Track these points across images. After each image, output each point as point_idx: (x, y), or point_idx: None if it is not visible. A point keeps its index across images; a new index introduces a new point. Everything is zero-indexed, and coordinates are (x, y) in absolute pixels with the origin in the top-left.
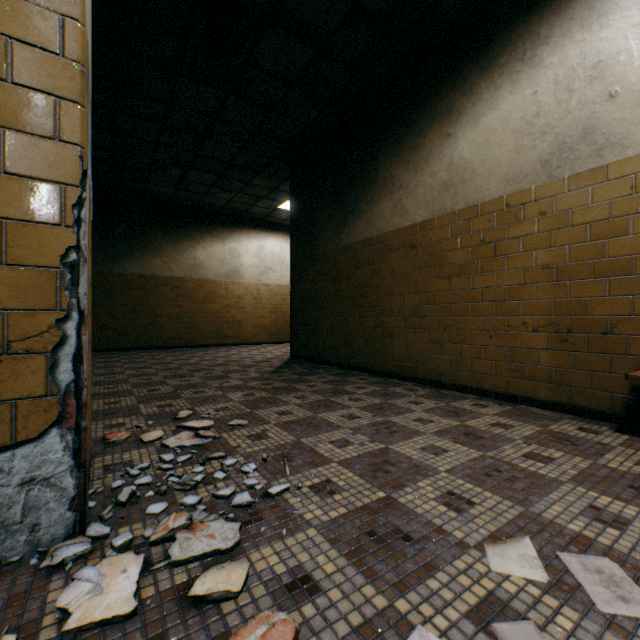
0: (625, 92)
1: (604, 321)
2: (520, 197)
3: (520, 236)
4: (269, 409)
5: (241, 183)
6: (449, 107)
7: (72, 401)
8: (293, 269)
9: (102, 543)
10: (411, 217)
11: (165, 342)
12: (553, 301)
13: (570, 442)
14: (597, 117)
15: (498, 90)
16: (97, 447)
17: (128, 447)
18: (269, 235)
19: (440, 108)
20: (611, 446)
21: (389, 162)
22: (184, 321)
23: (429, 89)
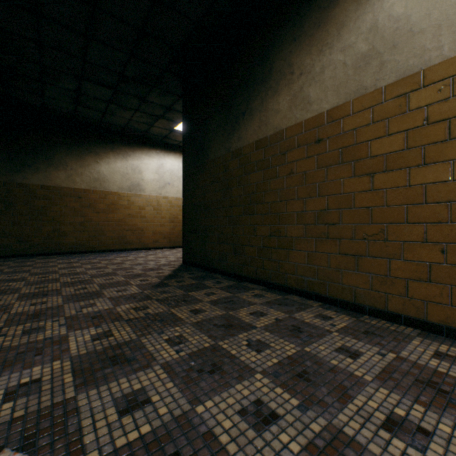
0: None
1: None
2: None
3: None
4: (111, 385)
5: (137, 100)
6: None
7: None
8: (185, 179)
9: None
10: (315, 106)
11: (69, 248)
12: None
13: None
14: None
15: None
16: None
17: None
18: (168, 155)
19: None
20: None
21: (287, 49)
22: (88, 229)
23: None
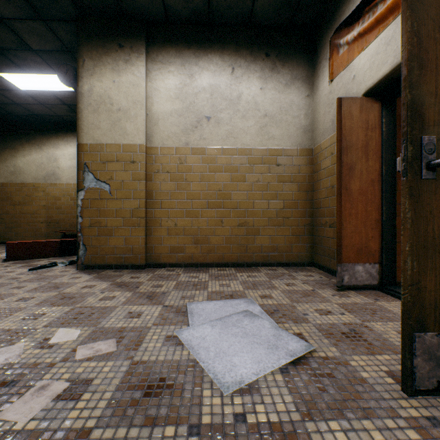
0: (61, 168)
1: (57, 220)
2: (38, 185)
3: (38, 196)
4: None
5: None
6: (15, 146)
7: None
8: None
9: None
10: None
11: None
12: (47, 215)
13: None
14: (56, 171)
15: (32, 150)
16: None
17: None
18: None
19: (11, 144)
20: None
21: None
22: None
23: (6, 135)
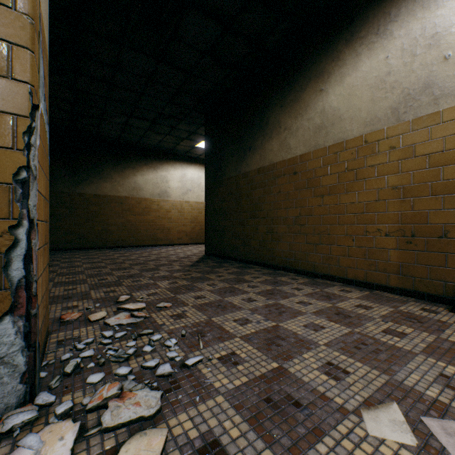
0: None
1: (440, 228)
2: (375, 135)
3: (375, 165)
4: (188, 294)
5: (169, 128)
6: (322, 70)
7: (22, 293)
8: (206, 190)
9: (47, 410)
10: (293, 151)
11: (114, 243)
12: (400, 213)
13: (417, 320)
14: (434, 75)
15: (358, 56)
16: (54, 325)
17: (78, 325)
18: (189, 166)
19: (315, 71)
20: (448, 323)
21: (277, 111)
22: (127, 228)
23: (307, 57)
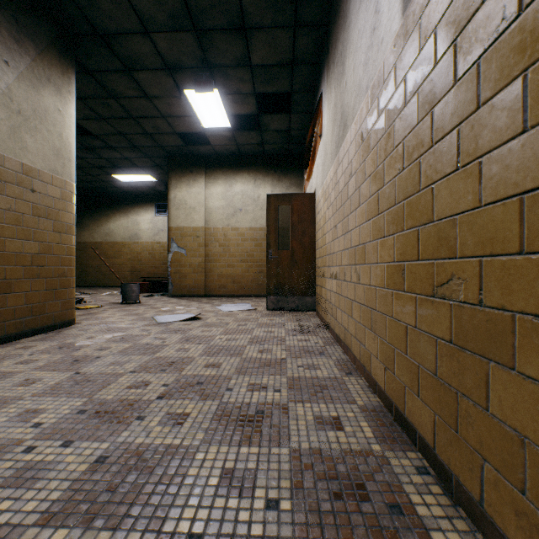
0: (142, 230)
1: (139, 269)
2: (125, 243)
3: (125, 251)
4: None
5: None
6: (109, 214)
7: None
8: None
9: None
10: (97, 239)
11: None
12: (131, 266)
13: None
14: (138, 232)
15: (121, 217)
16: None
17: None
18: None
19: (106, 213)
20: None
21: (88, 220)
22: None
23: (103, 206)
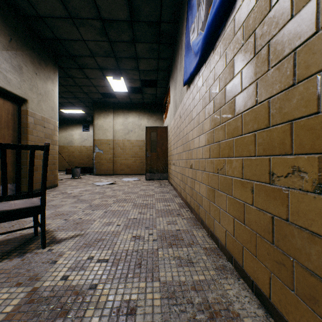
0: (74, 139)
1: (73, 161)
2: (65, 146)
3: (65, 151)
4: None
5: None
6: None
7: None
8: None
9: None
10: None
11: None
12: (68, 159)
13: None
14: (72, 140)
15: (62, 132)
16: None
17: None
18: None
19: None
20: None
21: None
22: None
23: None
